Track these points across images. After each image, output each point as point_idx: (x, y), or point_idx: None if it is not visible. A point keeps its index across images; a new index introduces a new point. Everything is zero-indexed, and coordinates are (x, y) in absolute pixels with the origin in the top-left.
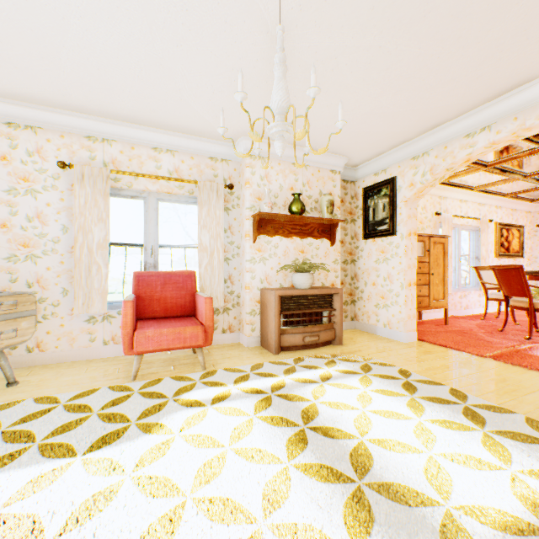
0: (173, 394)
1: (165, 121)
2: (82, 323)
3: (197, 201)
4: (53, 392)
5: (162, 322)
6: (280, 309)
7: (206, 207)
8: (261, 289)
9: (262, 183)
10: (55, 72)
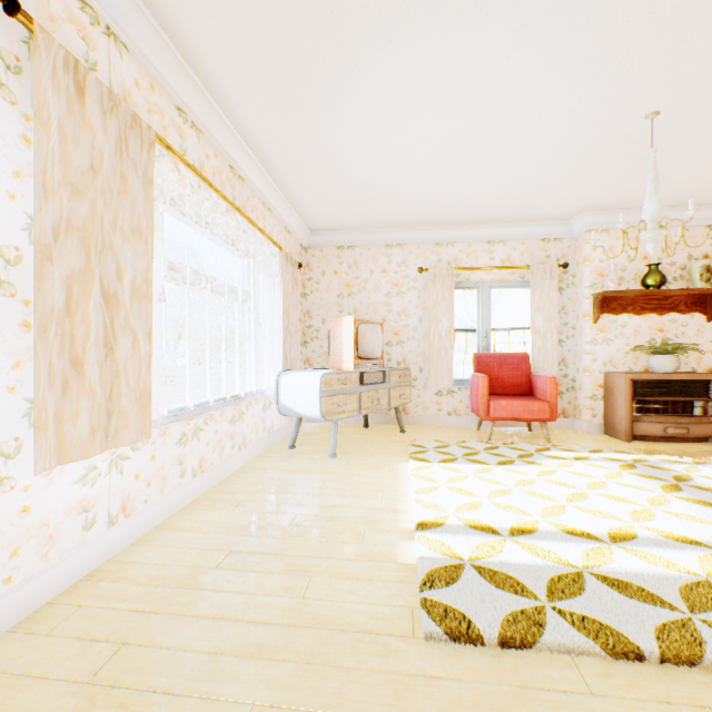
0: (532, 452)
1: (501, 217)
2: (431, 395)
3: (526, 285)
4: (434, 439)
5: (504, 397)
6: (631, 394)
7: (538, 290)
8: (603, 372)
9: (604, 257)
10: (431, 207)
